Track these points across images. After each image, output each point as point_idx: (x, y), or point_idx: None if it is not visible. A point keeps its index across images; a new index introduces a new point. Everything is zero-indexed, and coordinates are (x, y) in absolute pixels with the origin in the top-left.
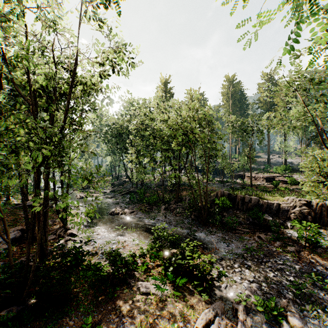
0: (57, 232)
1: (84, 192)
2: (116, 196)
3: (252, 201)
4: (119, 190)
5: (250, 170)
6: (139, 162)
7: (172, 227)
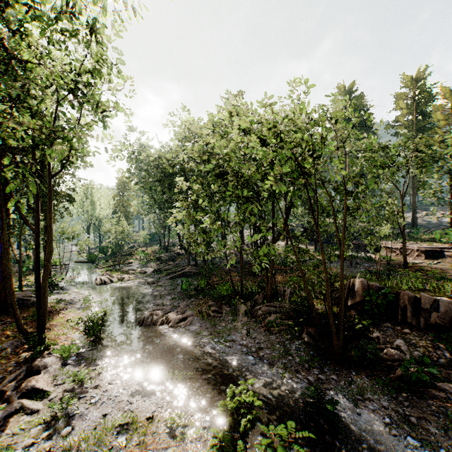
0: (1, 385)
1: (113, 271)
2: (161, 279)
3: (441, 307)
4: (167, 269)
5: (404, 238)
6: (200, 222)
7: (266, 366)
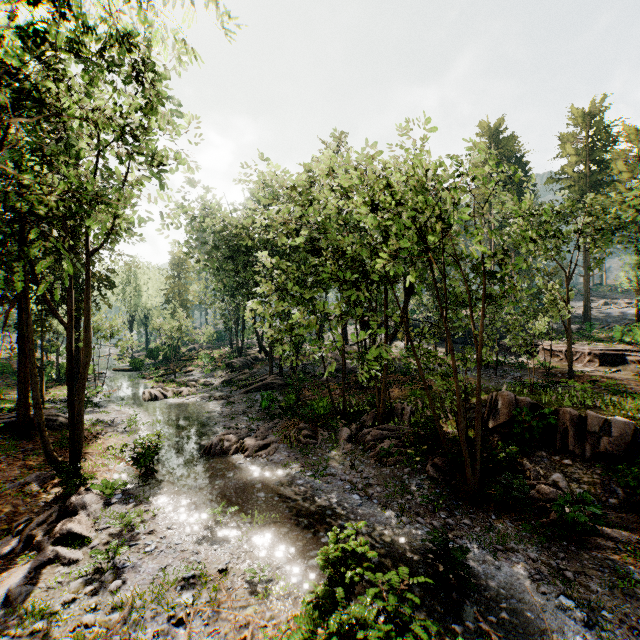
0: (27, 529)
1: (166, 383)
2: (232, 394)
3: (613, 430)
4: (241, 379)
5: (569, 337)
6: (287, 315)
7: (376, 508)
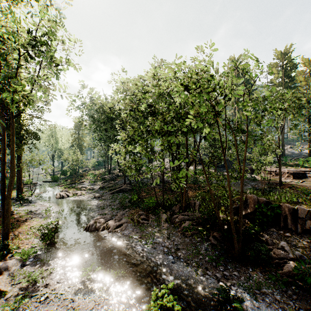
0: None
1: (70, 188)
2: (104, 194)
3: None
4: (109, 186)
5: (279, 164)
6: (133, 153)
7: (183, 264)
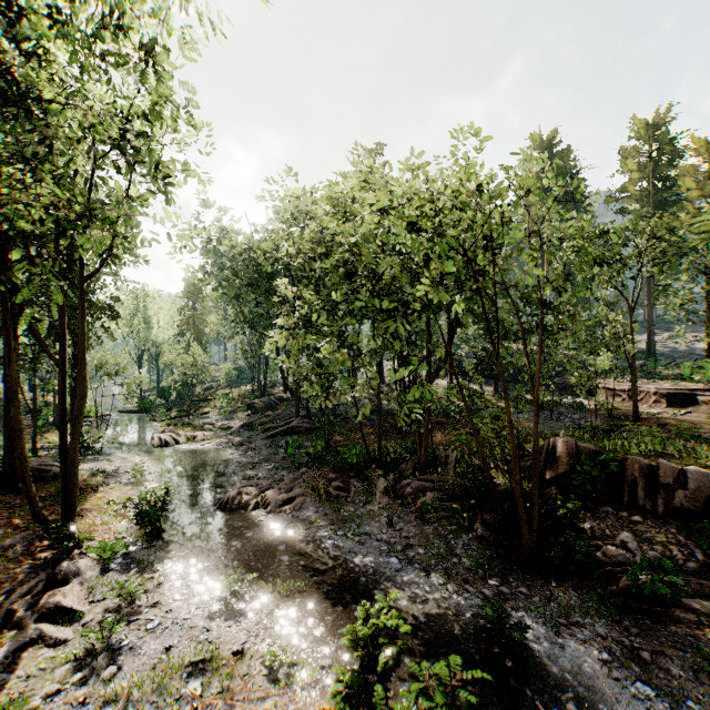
0: (7, 602)
1: (179, 426)
2: (253, 439)
3: (690, 482)
4: (264, 422)
5: (634, 375)
6: (315, 350)
7: (418, 573)
